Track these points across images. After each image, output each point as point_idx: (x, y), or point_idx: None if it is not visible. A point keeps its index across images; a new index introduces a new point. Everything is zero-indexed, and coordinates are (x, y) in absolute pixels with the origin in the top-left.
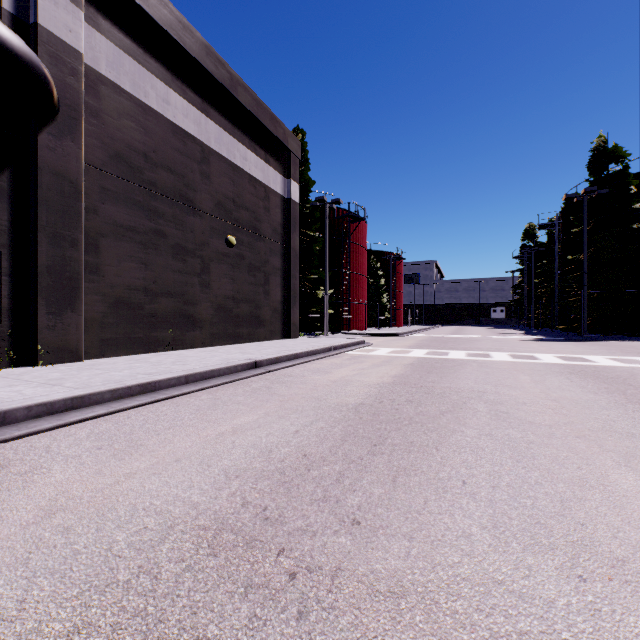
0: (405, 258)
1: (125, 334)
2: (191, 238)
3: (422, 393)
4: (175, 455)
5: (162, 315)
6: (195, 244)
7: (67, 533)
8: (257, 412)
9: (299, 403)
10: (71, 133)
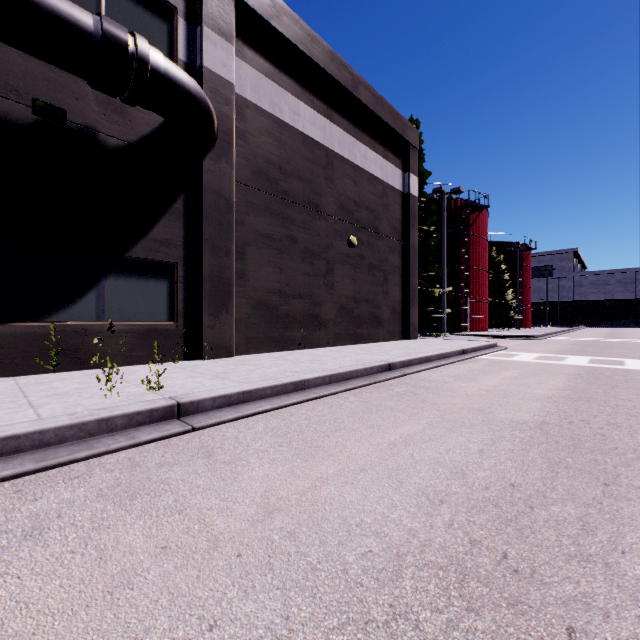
0: (535, 248)
1: (264, 333)
2: (317, 241)
3: (625, 415)
4: (357, 463)
5: (293, 316)
6: (320, 247)
7: (293, 540)
8: (418, 421)
9: (461, 415)
10: (225, 156)
